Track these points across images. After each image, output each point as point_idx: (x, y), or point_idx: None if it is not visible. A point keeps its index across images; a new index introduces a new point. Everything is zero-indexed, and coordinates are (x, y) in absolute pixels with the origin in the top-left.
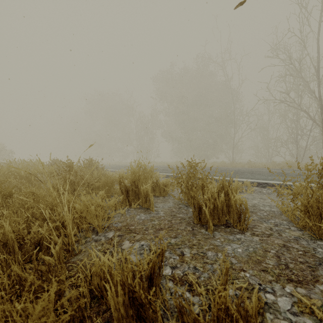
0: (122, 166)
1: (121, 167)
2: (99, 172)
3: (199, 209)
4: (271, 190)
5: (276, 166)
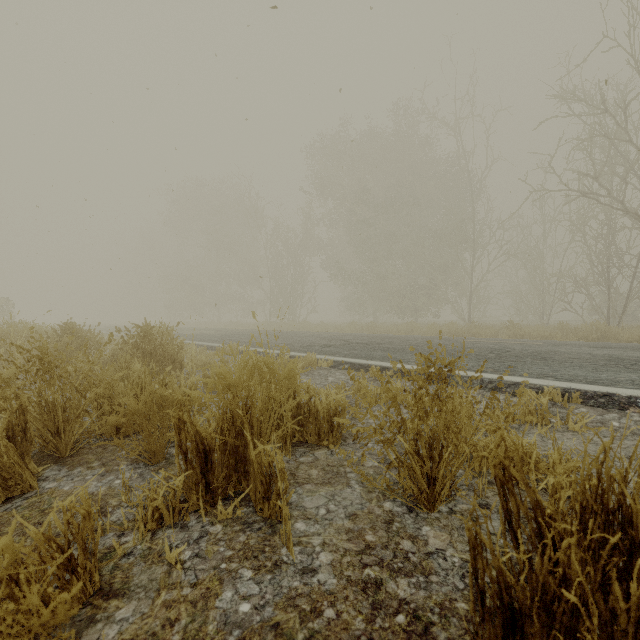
0: (236, 335)
1: (233, 336)
2: (168, 357)
3: (507, 615)
4: (633, 420)
5: (570, 334)
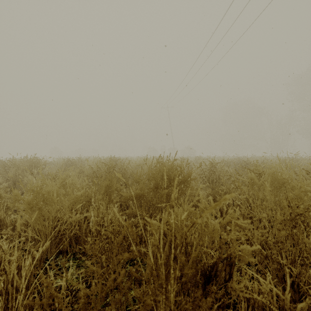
0: None
1: None
2: None
3: None
4: None
5: None
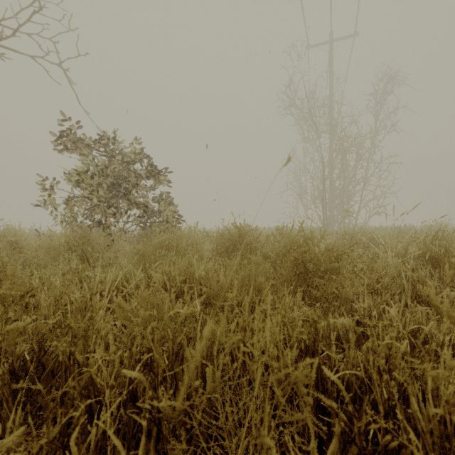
0: None
1: None
2: None
3: None
4: None
5: None
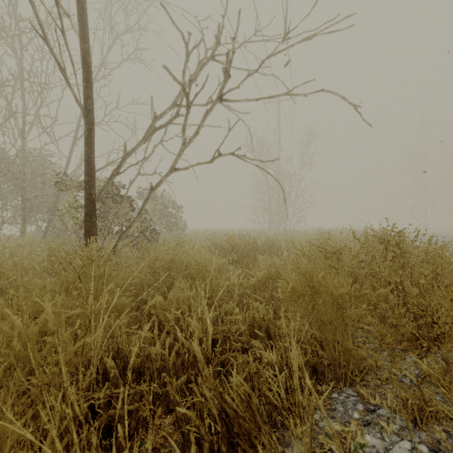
0: None
1: None
2: None
3: None
4: None
5: None
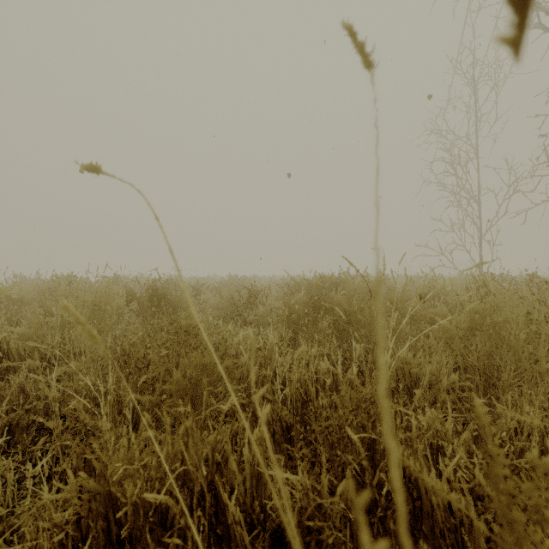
0: None
1: None
2: None
3: None
4: None
5: None
